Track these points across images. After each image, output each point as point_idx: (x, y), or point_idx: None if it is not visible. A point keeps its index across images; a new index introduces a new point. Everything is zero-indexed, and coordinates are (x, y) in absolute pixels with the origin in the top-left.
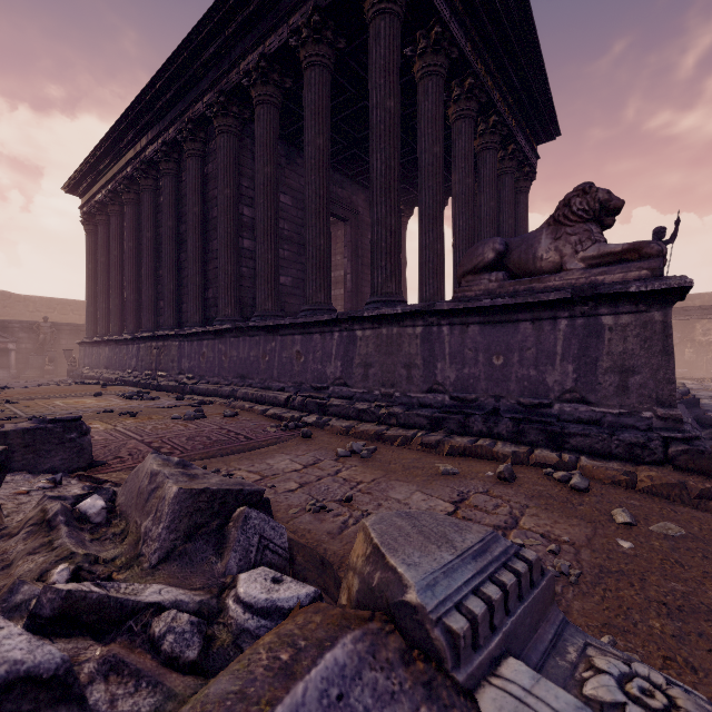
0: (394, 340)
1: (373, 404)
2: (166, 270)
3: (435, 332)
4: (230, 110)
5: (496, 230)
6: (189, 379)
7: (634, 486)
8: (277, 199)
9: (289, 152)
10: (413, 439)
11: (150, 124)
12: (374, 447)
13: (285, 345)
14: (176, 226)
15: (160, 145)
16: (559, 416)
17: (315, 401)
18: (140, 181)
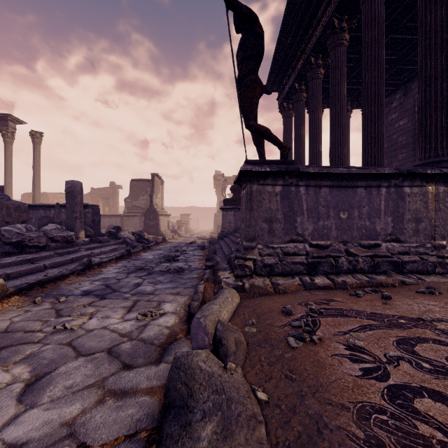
0: None
1: None
2: None
3: None
4: None
5: (330, 115)
6: None
7: None
8: None
9: (406, 89)
10: None
11: None
12: None
13: None
14: None
15: None
16: None
17: None
18: None
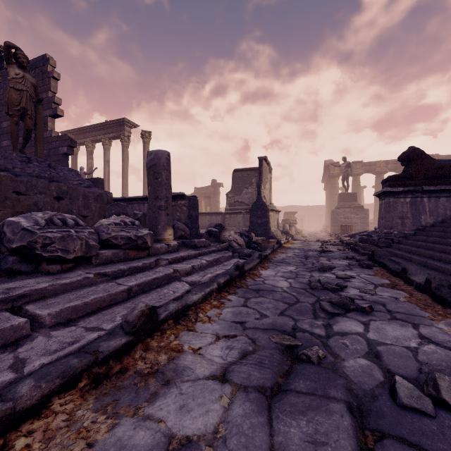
0: None
1: None
2: None
3: None
4: None
5: None
6: None
7: None
8: None
9: None
10: None
11: None
12: None
13: None
14: None
15: None
16: None
17: None
18: None
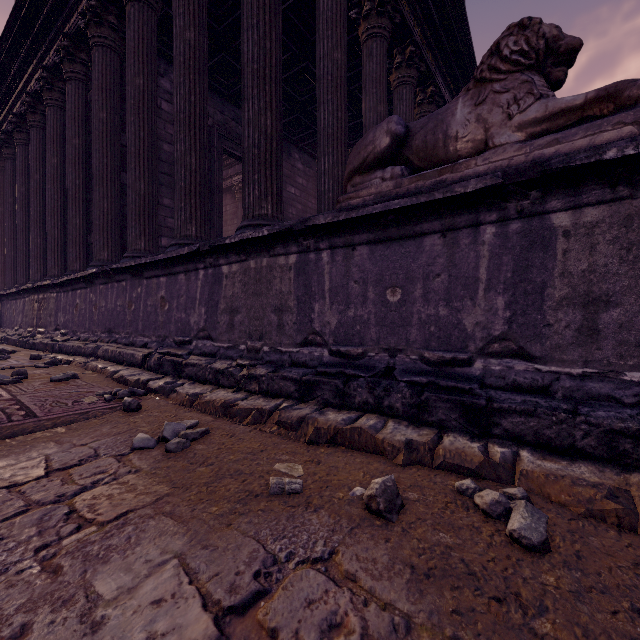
0: (263, 276)
1: (234, 362)
2: (49, 214)
3: (312, 260)
4: (106, 19)
5: None
6: (63, 336)
7: (635, 526)
8: (153, 119)
9: None
10: (271, 415)
11: (34, 49)
12: (202, 430)
13: (150, 290)
14: (62, 164)
15: (43, 72)
16: (482, 379)
17: (170, 359)
18: (27, 117)
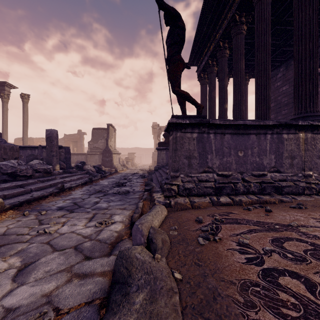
0: None
1: None
2: None
3: None
4: None
5: (233, 83)
6: None
7: None
8: None
9: (287, 64)
10: None
11: None
12: None
13: None
14: None
15: None
16: None
17: None
18: None
